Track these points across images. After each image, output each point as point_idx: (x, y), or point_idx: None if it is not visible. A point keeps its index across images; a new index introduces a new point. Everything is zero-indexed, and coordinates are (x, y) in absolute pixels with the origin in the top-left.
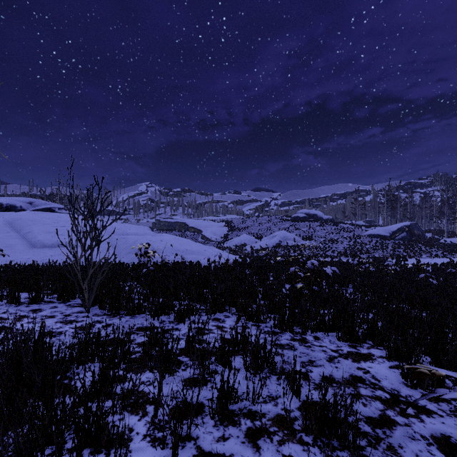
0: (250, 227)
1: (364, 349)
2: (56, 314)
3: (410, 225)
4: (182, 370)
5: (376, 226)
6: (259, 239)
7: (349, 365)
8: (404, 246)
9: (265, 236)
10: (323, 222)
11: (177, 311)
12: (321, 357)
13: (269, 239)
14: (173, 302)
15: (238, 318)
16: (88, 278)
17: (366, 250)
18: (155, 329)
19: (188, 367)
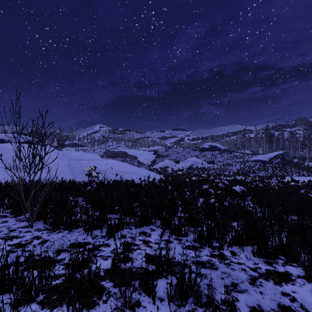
0: (171, 155)
1: (280, 266)
2: (3, 229)
3: (283, 153)
4: (102, 303)
5: (258, 154)
6: (177, 163)
7: (272, 289)
8: (280, 168)
9: (181, 161)
10: (221, 151)
11: (108, 227)
12: (243, 278)
13: (184, 163)
14: (109, 215)
15: (162, 232)
16: (30, 197)
17: (253, 171)
18: (86, 245)
19: (109, 297)
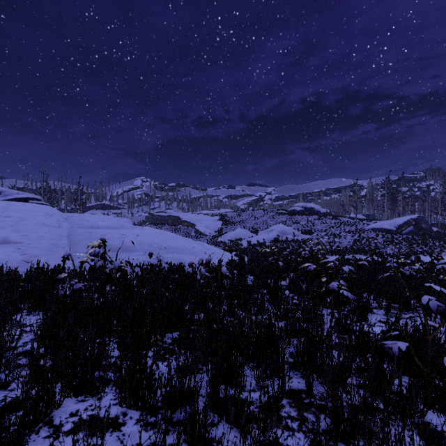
0: (245, 221)
1: None
2: None
3: (417, 218)
4: None
5: (377, 220)
6: (255, 233)
7: None
8: (418, 241)
9: (261, 230)
10: (321, 215)
11: None
12: None
13: (266, 233)
14: (68, 405)
15: None
16: None
17: (375, 246)
18: None
19: None
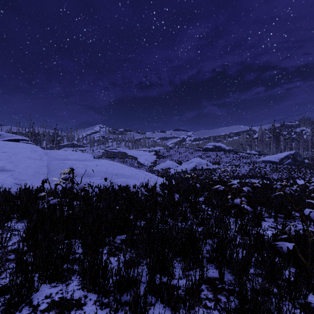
0: (172, 155)
1: None
2: None
3: (294, 153)
4: None
5: (265, 155)
6: (180, 164)
7: None
8: (294, 170)
9: (184, 162)
10: (226, 151)
11: None
12: None
13: (187, 164)
14: (44, 289)
15: None
16: None
17: (264, 173)
18: None
19: None
